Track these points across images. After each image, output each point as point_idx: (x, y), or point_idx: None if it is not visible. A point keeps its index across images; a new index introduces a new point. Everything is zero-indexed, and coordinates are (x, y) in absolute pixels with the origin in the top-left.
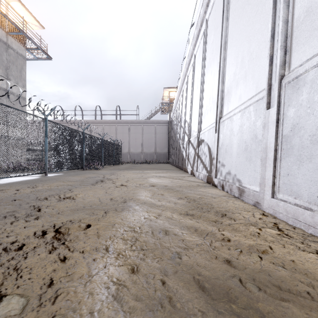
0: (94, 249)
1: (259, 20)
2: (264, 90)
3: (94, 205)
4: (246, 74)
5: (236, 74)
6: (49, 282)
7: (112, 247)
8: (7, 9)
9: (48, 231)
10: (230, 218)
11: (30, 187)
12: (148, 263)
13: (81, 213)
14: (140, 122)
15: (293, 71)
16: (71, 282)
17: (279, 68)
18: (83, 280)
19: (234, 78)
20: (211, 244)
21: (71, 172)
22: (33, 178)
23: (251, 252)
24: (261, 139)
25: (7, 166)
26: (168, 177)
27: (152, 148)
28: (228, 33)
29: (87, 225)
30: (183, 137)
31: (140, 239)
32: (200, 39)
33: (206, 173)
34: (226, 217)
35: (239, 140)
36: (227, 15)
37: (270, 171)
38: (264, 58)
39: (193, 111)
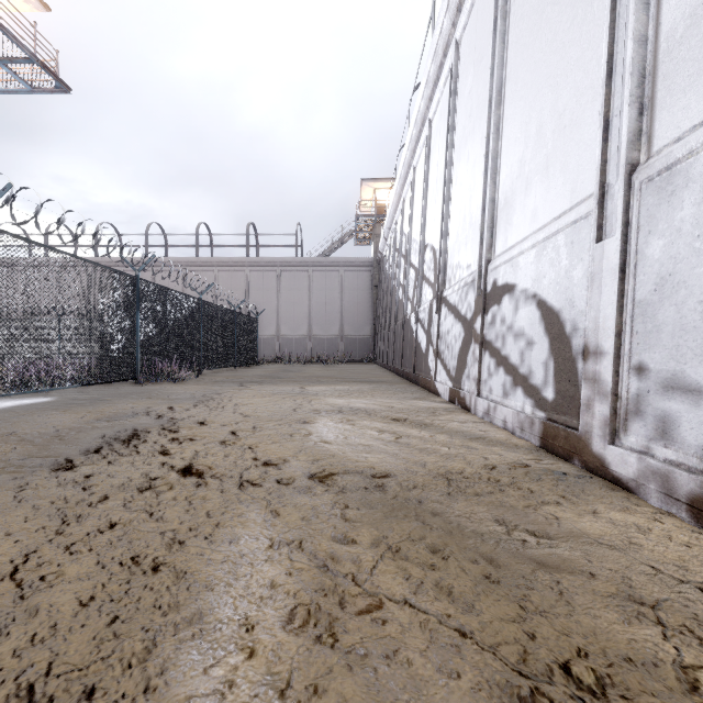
0: None
1: None
2: None
3: None
4: None
5: None
6: None
7: None
8: None
9: None
10: None
11: None
12: None
13: None
14: (304, 264)
15: None
16: None
17: None
18: None
19: None
20: None
21: (89, 393)
22: None
23: None
24: None
25: None
26: (382, 416)
27: (333, 325)
28: None
29: None
30: (418, 291)
31: None
32: None
33: (536, 408)
34: None
35: None
36: None
37: None
38: None
39: (454, 207)
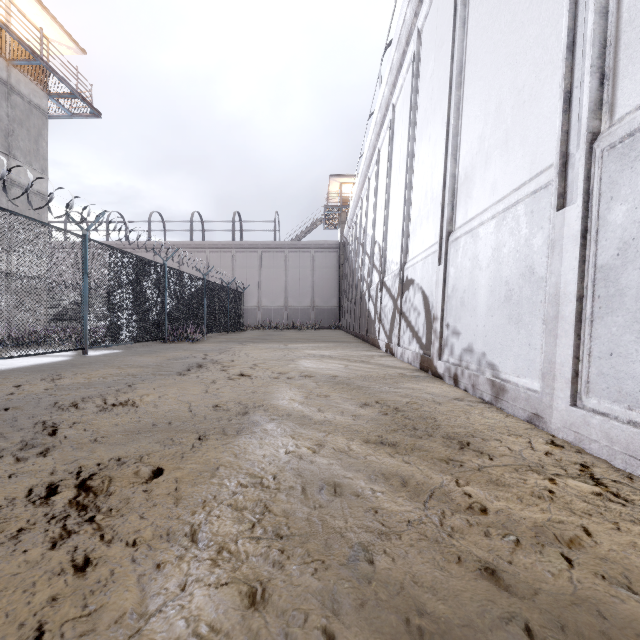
0: (163, 534)
1: (538, 17)
2: (551, 167)
3: (176, 421)
4: (508, 136)
5: (484, 139)
6: (33, 639)
7: (205, 529)
8: (7, 12)
9: (62, 485)
10: (480, 453)
11: (46, 380)
12: (292, 576)
13: (145, 441)
14: (281, 246)
15: (623, 120)
16: (90, 638)
17: (589, 116)
18: (123, 631)
19: (481, 147)
20: (444, 522)
21: (139, 347)
22: (57, 359)
23: (543, 544)
24: (543, 276)
25: (0, 334)
26: (339, 358)
27: (306, 298)
28: (466, 52)
29: (154, 471)
30: (370, 275)
31: (275, 508)
32: (405, 72)
33: (420, 349)
34: (471, 450)
35: (493, 279)
36: (464, 16)
37: (567, 346)
38: (549, 99)
39: (390, 220)
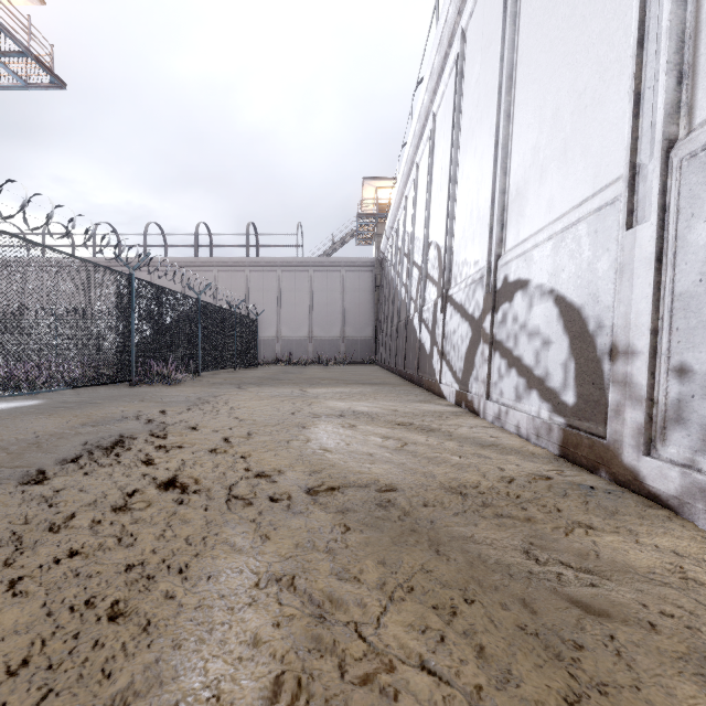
0: None
1: None
2: None
3: None
4: None
5: None
6: None
7: None
8: None
9: None
10: None
11: None
12: None
13: None
14: (305, 264)
15: None
16: None
17: None
18: None
19: None
20: None
21: (80, 395)
22: None
23: None
24: None
25: None
26: (385, 420)
27: (334, 326)
28: None
29: None
30: (421, 291)
31: None
32: None
33: (554, 413)
34: None
35: None
36: None
37: None
38: None
39: (460, 201)
